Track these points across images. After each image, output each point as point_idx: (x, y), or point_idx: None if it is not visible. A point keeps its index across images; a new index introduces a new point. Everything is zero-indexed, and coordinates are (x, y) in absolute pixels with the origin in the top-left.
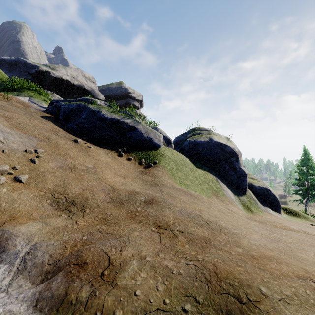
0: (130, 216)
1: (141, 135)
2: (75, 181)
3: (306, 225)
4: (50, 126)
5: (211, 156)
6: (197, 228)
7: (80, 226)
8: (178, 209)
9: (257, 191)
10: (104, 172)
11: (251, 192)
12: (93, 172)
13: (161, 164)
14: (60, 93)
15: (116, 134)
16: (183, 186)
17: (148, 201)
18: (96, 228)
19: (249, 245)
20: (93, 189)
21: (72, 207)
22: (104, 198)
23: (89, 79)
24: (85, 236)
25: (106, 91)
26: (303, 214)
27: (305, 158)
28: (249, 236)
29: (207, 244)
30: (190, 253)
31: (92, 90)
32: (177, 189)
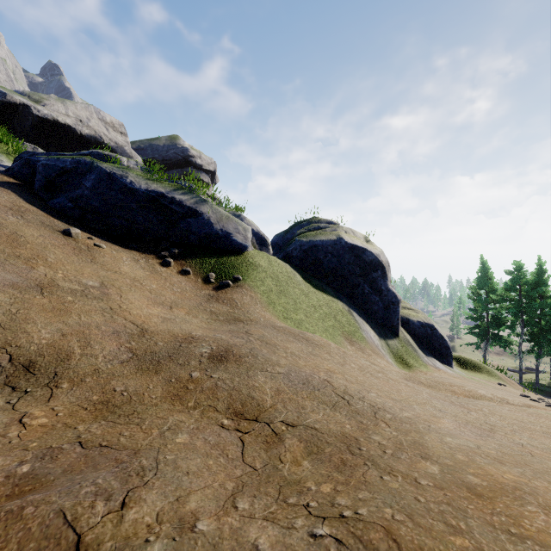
0: (172, 393)
1: (210, 225)
2: (45, 316)
3: (492, 385)
4: (8, 199)
5: (340, 268)
6: (325, 413)
7: (30, 430)
8: (283, 371)
9: (416, 330)
10: (125, 296)
11: (406, 332)
12: (97, 296)
13: (248, 282)
14: (52, 150)
15: (159, 223)
16: (291, 323)
17: (219, 355)
18: (74, 431)
19: (449, 451)
20: (91, 333)
21: (22, 379)
22: (115, 352)
23: (112, 127)
24: (28, 463)
25: (146, 152)
26: (485, 366)
27: (485, 275)
28: (437, 426)
29: (355, 456)
30: (317, 487)
31: (119, 148)
32: (280, 329)
